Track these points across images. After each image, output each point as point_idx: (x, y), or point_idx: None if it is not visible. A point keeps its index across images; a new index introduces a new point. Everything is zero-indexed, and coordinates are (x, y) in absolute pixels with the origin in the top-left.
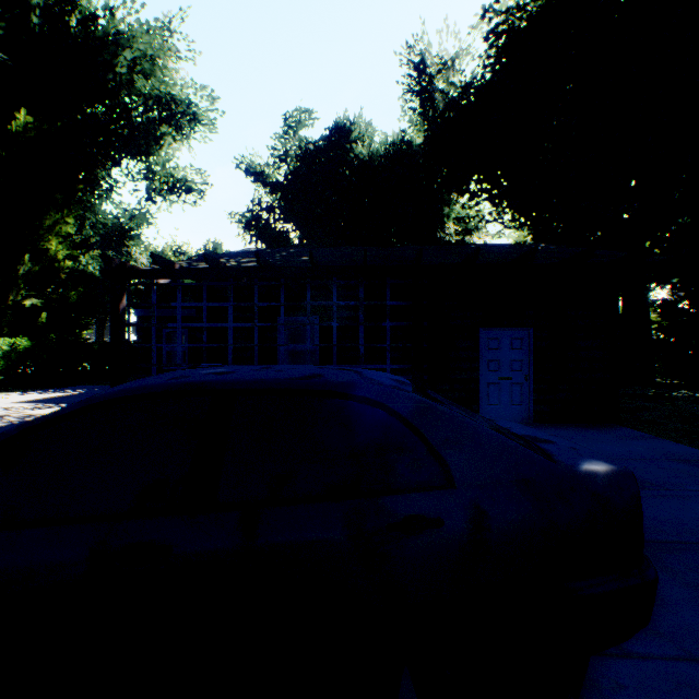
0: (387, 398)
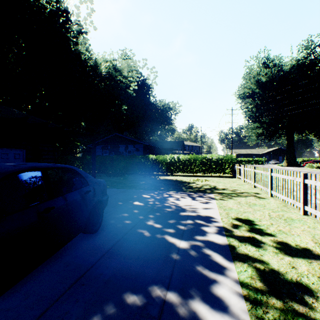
0: (75, 168)
